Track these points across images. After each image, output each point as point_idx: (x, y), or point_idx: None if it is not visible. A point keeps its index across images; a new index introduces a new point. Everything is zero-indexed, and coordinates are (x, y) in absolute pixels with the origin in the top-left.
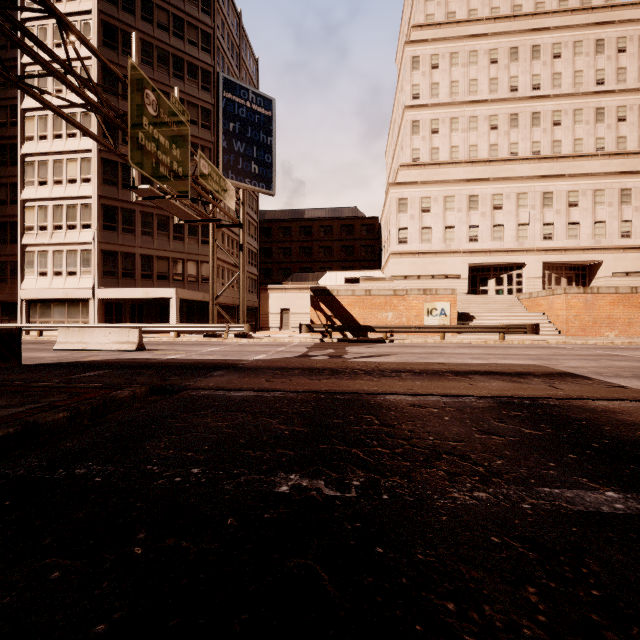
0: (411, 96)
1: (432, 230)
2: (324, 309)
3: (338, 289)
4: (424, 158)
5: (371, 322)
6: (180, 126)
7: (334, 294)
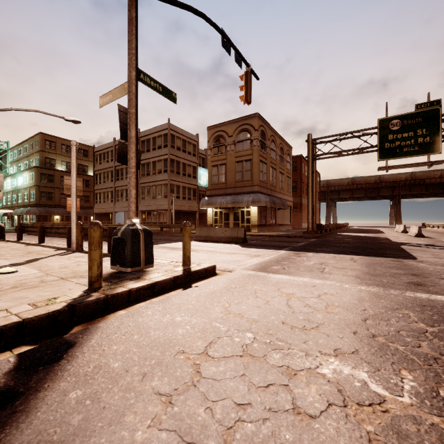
0: None
1: None
2: None
3: None
4: None
5: None
6: (427, 115)
7: None
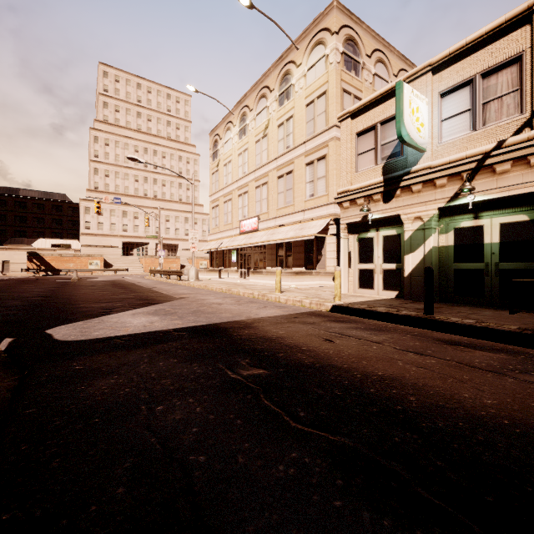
0: (94, 155)
1: (104, 224)
2: (36, 262)
3: (44, 253)
4: (101, 188)
5: (62, 268)
6: None
7: (42, 255)
